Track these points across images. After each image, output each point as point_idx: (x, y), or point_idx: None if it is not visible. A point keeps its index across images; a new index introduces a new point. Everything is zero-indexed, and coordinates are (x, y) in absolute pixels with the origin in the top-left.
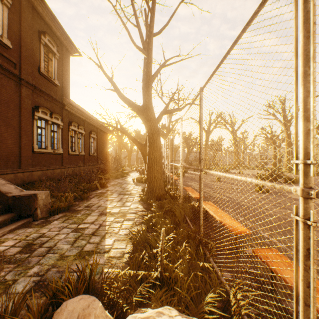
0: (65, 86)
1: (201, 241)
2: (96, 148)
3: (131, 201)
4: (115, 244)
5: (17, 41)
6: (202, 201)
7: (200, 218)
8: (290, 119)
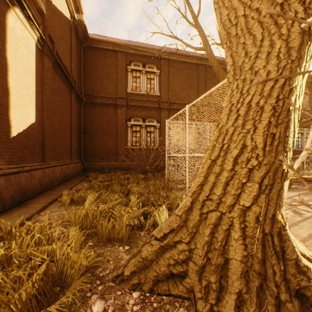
0: None
1: None
2: None
3: None
4: None
5: None
6: None
7: None
8: None
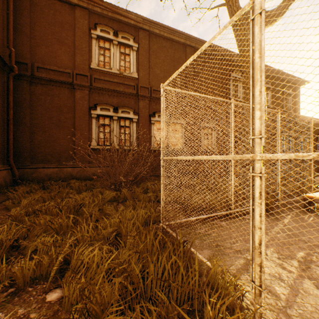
0: (296, 110)
1: None
2: None
3: None
4: None
5: (273, 102)
6: None
7: None
8: None
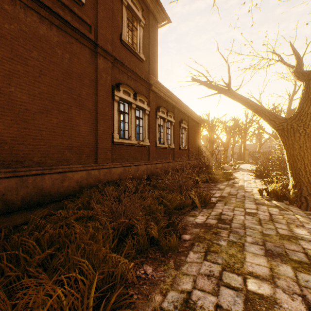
0: (151, 63)
1: None
2: (187, 141)
3: None
4: None
5: None
6: None
7: None
8: None
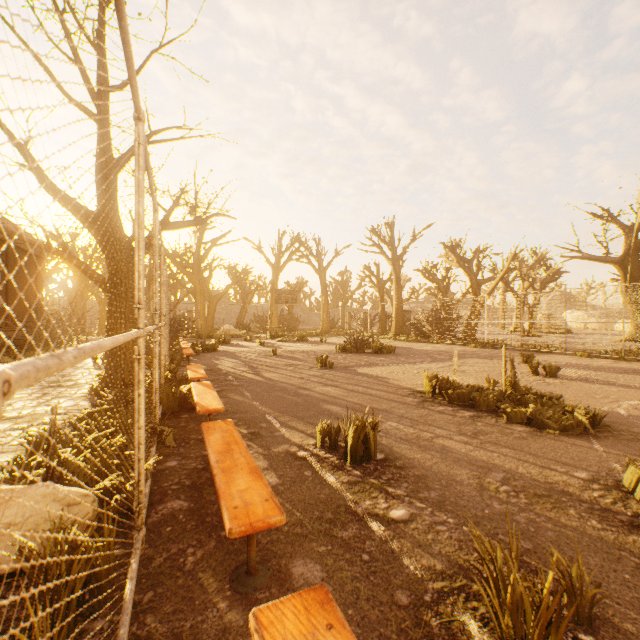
0: None
1: (155, 431)
2: (3, 291)
3: (67, 397)
4: None
5: None
6: (156, 373)
7: (154, 398)
8: (401, 256)
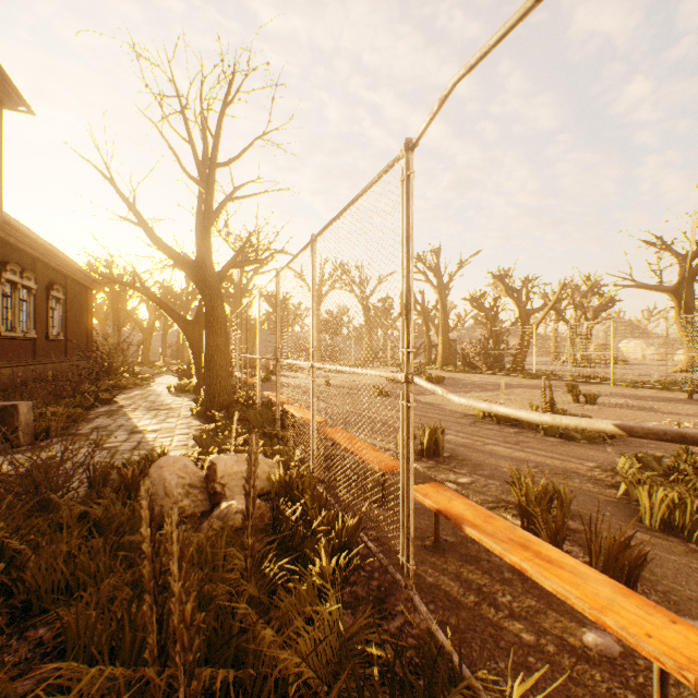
0: None
1: (278, 437)
2: (63, 323)
3: (177, 417)
4: (173, 453)
5: None
6: (279, 394)
7: (277, 412)
8: (447, 284)
